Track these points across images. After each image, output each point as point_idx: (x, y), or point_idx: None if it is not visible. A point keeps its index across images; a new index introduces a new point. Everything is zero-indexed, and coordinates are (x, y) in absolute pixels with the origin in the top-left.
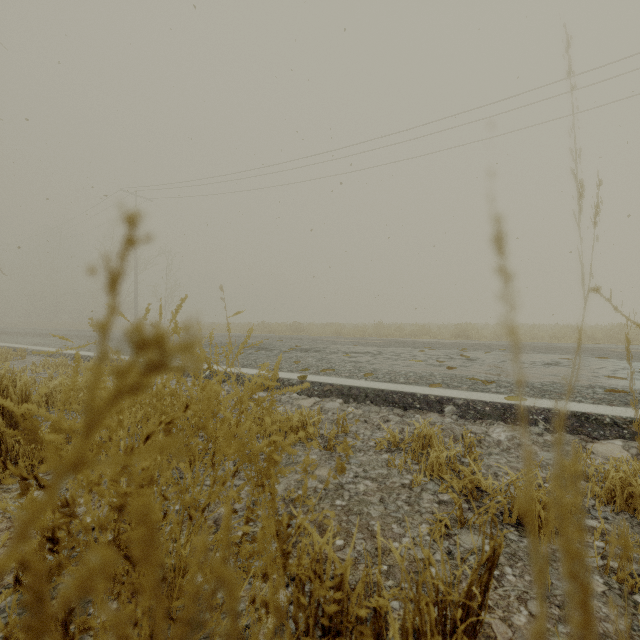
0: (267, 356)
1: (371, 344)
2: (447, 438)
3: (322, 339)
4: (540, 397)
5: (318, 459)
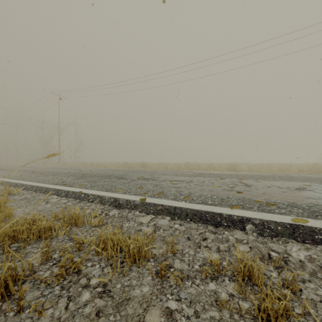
0: (123, 183)
1: (185, 175)
2: (257, 259)
3: (157, 172)
4: (315, 218)
5: (150, 292)
